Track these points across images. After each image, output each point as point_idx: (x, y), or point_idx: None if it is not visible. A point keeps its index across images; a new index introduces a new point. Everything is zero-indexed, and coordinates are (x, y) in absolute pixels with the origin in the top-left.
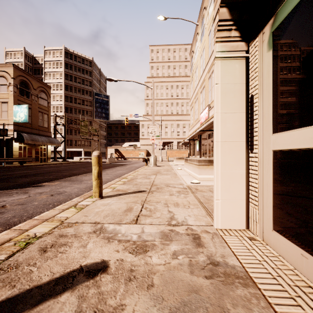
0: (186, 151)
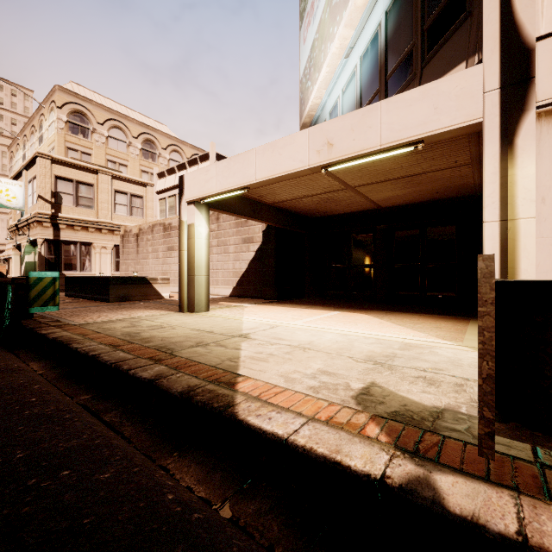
0: (2, 267)
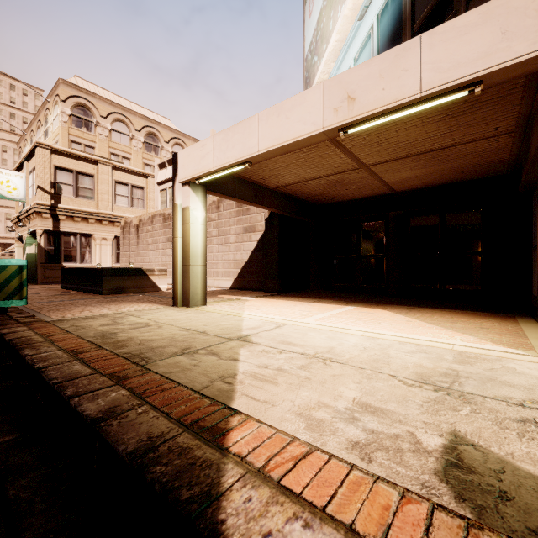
0: None
